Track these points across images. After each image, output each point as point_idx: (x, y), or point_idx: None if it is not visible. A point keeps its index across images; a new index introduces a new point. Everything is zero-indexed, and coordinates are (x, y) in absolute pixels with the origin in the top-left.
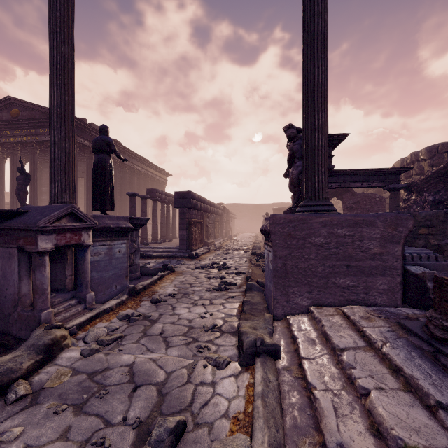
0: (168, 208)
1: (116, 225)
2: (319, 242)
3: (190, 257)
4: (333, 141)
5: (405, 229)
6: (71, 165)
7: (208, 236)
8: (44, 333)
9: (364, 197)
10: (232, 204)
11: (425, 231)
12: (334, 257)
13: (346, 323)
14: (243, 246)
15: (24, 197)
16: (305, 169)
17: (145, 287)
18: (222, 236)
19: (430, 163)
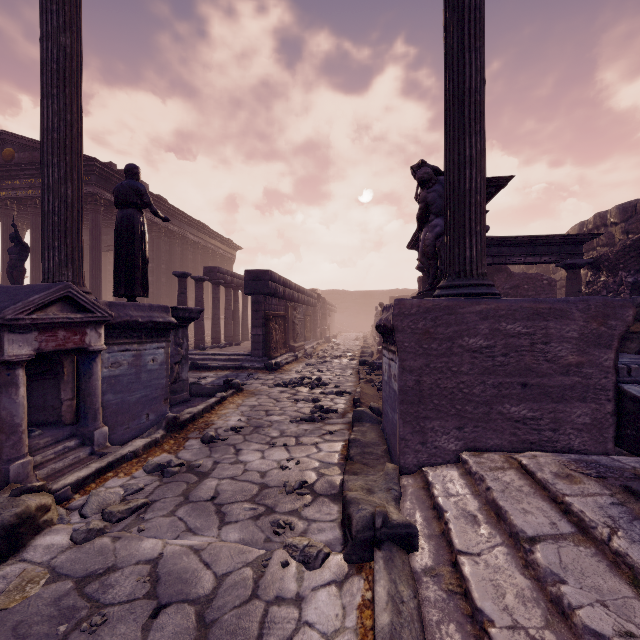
0: (236, 296)
1: (148, 318)
2: (476, 345)
3: (267, 368)
4: (487, 189)
5: (621, 324)
6: (75, 224)
7: (296, 337)
8: (7, 502)
9: (525, 278)
10: (329, 291)
11: None
12: (502, 371)
13: (529, 485)
14: (346, 351)
15: (20, 279)
16: (449, 227)
17: (194, 416)
18: (316, 338)
19: (623, 228)
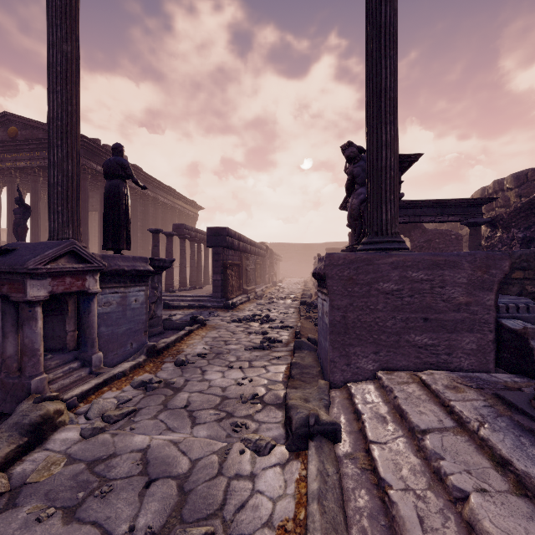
0: (199, 248)
1: (132, 267)
2: (388, 289)
3: (225, 307)
4: (402, 164)
5: (499, 272)
6: (74, 192)
7: (248, 281)
8: (32, 407)
9: (437, 234)
10: (276, 244)
11: (521, 275)
12: (408, 308)
13: (425, 394)
14: (290, 293)
15: (23, 234)
16: (369, 196)
17: (168, 345)
18: (265, 282)
19: (517, 193)
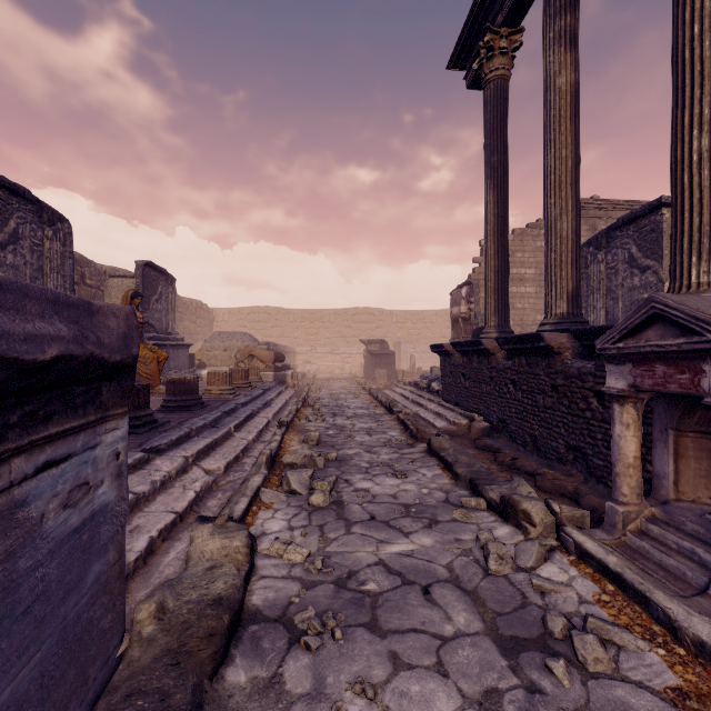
0: None
1: None
2: None
3: None
4: None
5: None
6: None
7: None
8: (540, 500)
9: None
10: None
11: None
12: None
13: None
14: None
15: None
16: None
17: None
18: None
19: None
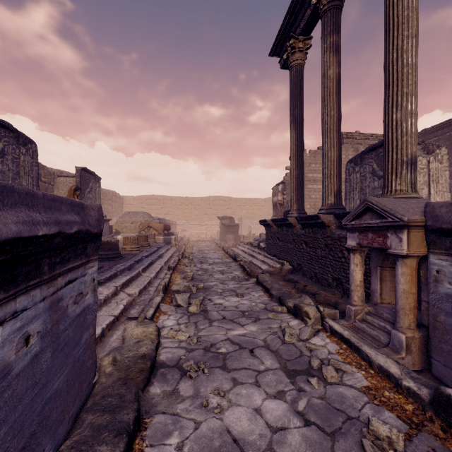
0: None
1: None
2: None
3: None
4: None
5: None
6: None
7: None
8: (314, 306)
9: None
10: None
11: None
12: None
13: None
14: None
15: None
16: None
17: None
18: None
19: None
